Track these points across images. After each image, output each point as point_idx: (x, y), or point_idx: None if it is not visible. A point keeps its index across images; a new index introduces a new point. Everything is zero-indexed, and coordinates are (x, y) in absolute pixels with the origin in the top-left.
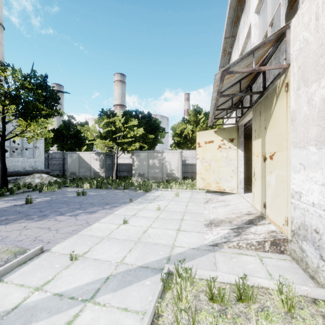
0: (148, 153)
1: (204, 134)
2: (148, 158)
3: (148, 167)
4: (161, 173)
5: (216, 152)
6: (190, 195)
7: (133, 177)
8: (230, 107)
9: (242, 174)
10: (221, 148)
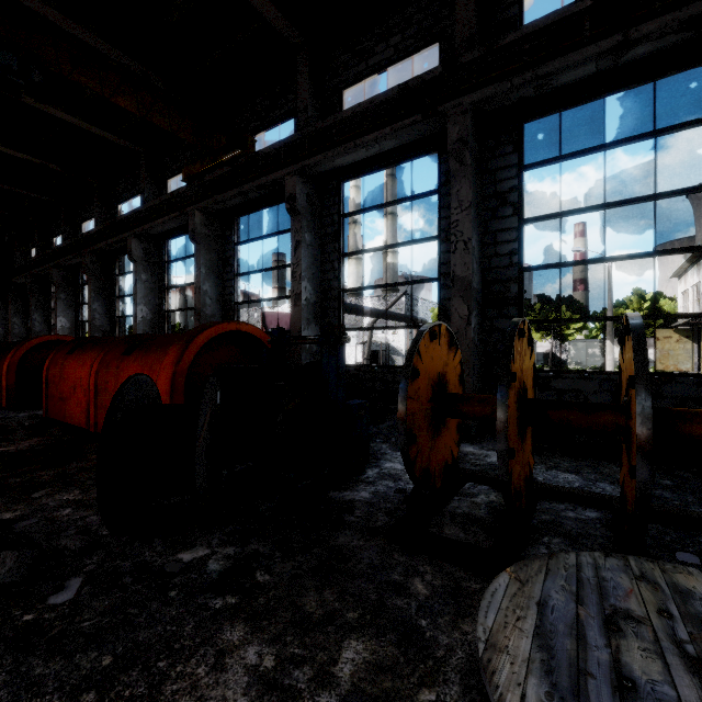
0: (586, 342)
1: (662, 331)
2: (586, 347)
3: (587, 356)
4: (602, 361)
5: (674, 344)
6: None
7: (568, 366)
8: (687, 324)
9: (696, 359)
10: (678, 342)
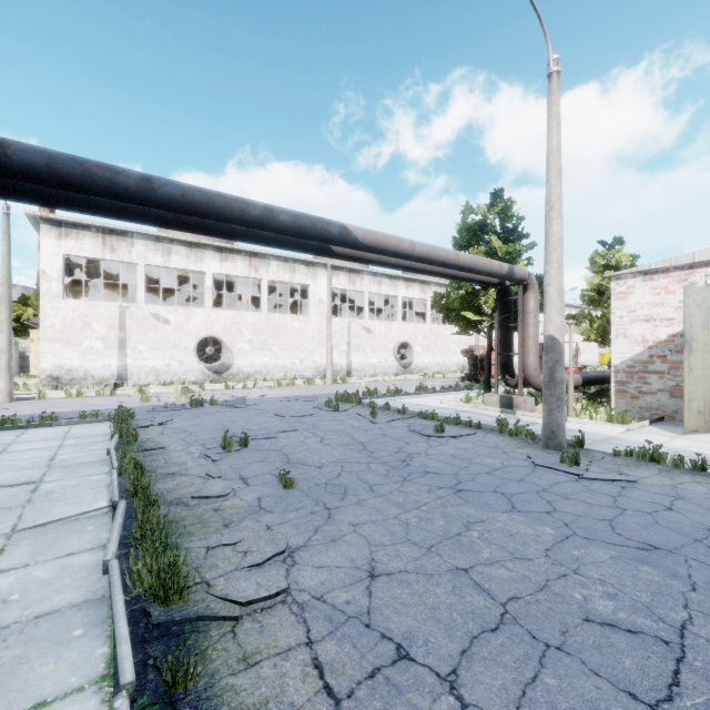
0: None
1: (37, 332)
2: None
3: None
4: None
5: None
6: (22, 381)
7: None
8: None
9: None
10: None
